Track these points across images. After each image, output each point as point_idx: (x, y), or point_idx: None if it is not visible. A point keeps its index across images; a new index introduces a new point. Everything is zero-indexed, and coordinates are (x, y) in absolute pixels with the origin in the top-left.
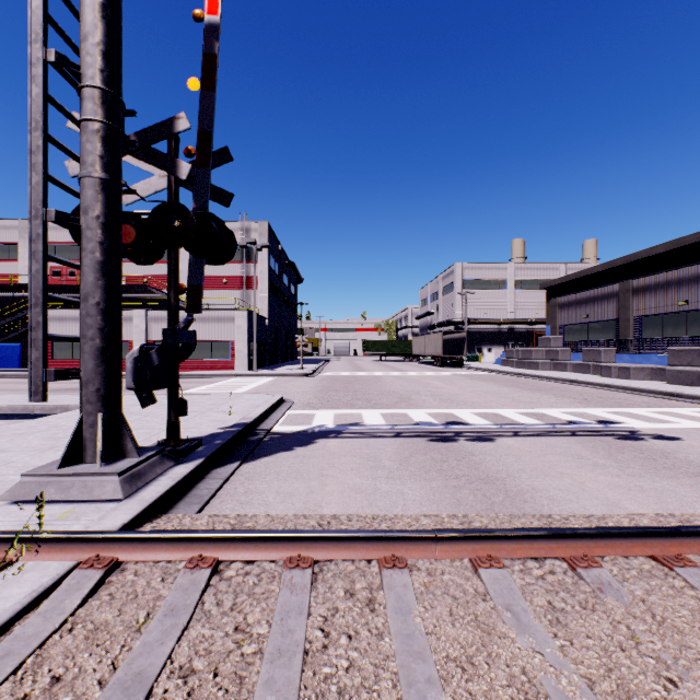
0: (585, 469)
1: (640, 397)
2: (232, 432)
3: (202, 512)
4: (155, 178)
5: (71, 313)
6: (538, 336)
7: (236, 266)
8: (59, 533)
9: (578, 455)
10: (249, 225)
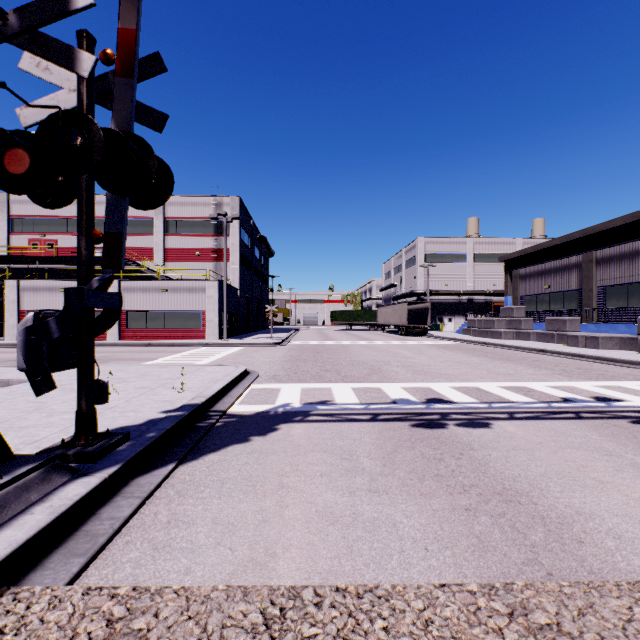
0: (628, 474)
1: (619, 368)
2: (175, 418)
3: (87, 571)
4: (64, 93)
5: (45, 283)
6: (496, 306)
7: (209, 239)
8: None
9: (603, 449)
10: (222, 200)
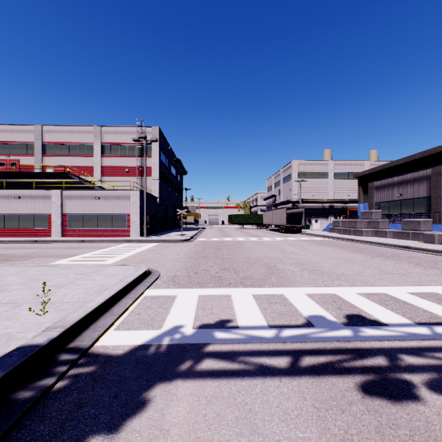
0: None
1: None
2: None
3: None
4: None
5: (3, 192)
6: (350, 211)
7: (136, 159)
8: None
9: None
10: (145, 129)
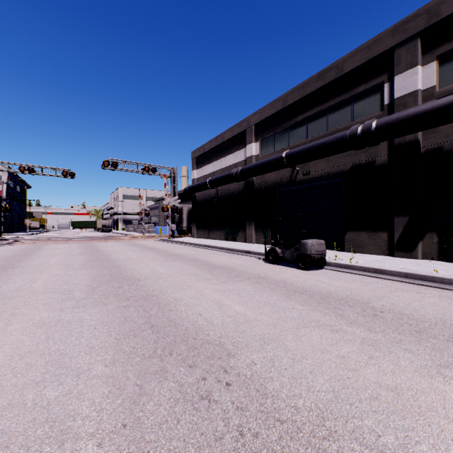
0: None
1: None
2: None
3: None
4: None
5: None
6: None
7: None
8: (0, 238)
9: None
10: None
